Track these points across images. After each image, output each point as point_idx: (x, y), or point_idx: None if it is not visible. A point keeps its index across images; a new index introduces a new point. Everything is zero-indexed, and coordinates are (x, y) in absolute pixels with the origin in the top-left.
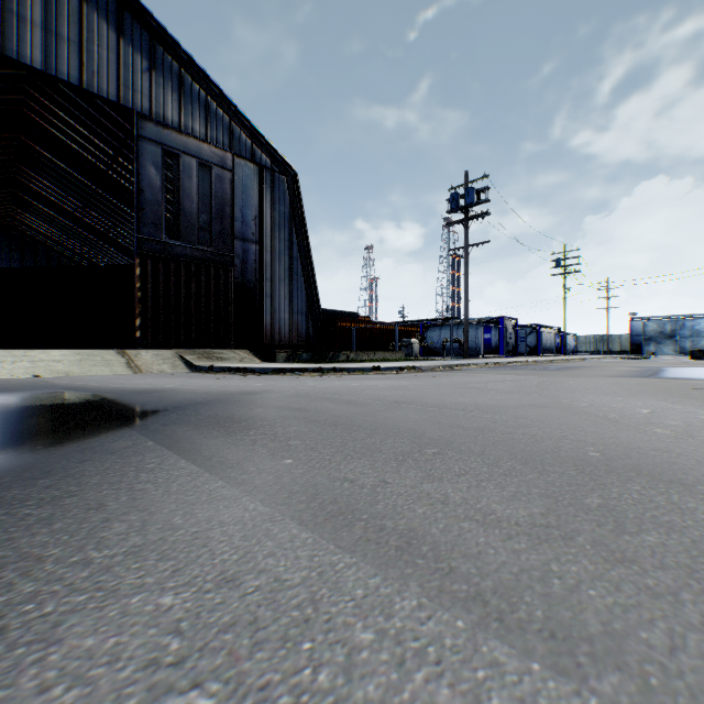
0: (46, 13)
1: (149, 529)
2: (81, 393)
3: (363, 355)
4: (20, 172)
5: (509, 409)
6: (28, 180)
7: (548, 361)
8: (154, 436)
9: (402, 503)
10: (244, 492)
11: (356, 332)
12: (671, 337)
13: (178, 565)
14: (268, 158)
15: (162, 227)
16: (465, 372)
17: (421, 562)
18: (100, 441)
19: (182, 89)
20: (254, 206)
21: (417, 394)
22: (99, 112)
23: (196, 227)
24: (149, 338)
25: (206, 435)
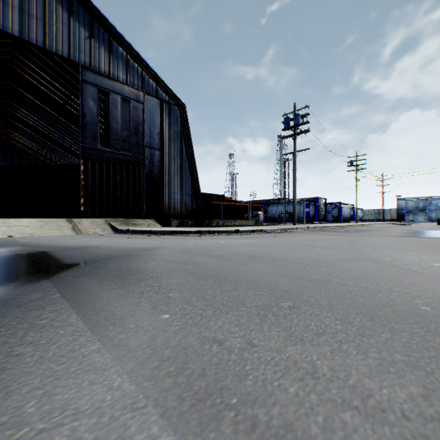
0: None
1: None
2: (32, 249)
3: (228, 222)
4: (10, 106)
5: (336, 263)
6: (15, 111)
7: (347, 226)
8: (63, 287)
9: (271, 376)
10: (116, 358)
11: (223, 207)
12: (423, 210)
13: None
14: (167, 96)
15: (98, 139)
16: (295, 233)
17: None
18: (17, 293)
19: (111, 50)
20: (158, 126)
21: (266, 250)
22: (59, 67)
23: (120, 139)
24: (89, 211)
25: (105, 286)
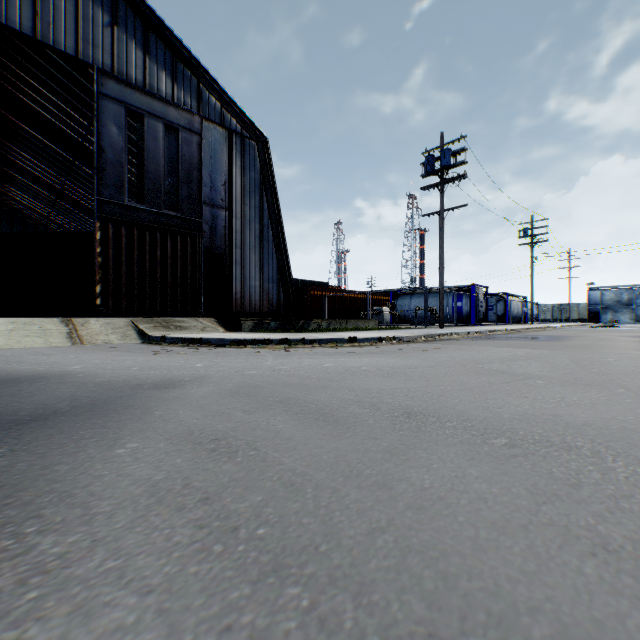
0: None
1: None
2: None
3: (335, 324)
4: (2, 146)
5: None
6: (10, 155)
7: (524, 329)
8: None
9: None
10: None
11: (328, 301)
12: (628, 305)
13: None
14: (238, 123)
15: (125, 189)
16: (454, 343)
17: None
18: None
19: (146, 47)
20: (224, 171)
21: (428, 387)
22: (70, 80)
23: (162, 190)
24: (110, 305)
25: None
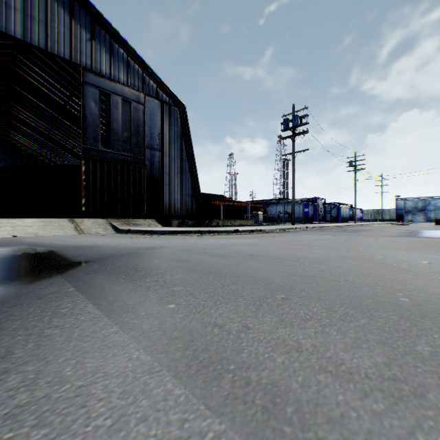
0: (24, 3)
1: (39, 383)
2: (39, 248)
3: (227, 222)
4: (11, 106)
5: (330, 261)
6: (16, 112)
7: (345, 226)
8: (76, 282)
9: (262, 350)
10: (132, 338)
11: (223, 207)
12: (421, 210)
13: (50, 435)
14: (167, 97)
15: (99, 140)
16: (294, 233)
17: (288, 430)
18: (35, 287)
19: (111, 52)
20: (158, 127)
21: (264, 249)
22: (60, 68)
23: (121, 140)
24: (90, 211)
25: (114, 281)
